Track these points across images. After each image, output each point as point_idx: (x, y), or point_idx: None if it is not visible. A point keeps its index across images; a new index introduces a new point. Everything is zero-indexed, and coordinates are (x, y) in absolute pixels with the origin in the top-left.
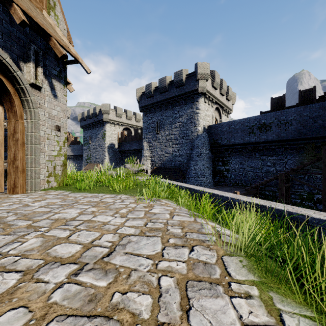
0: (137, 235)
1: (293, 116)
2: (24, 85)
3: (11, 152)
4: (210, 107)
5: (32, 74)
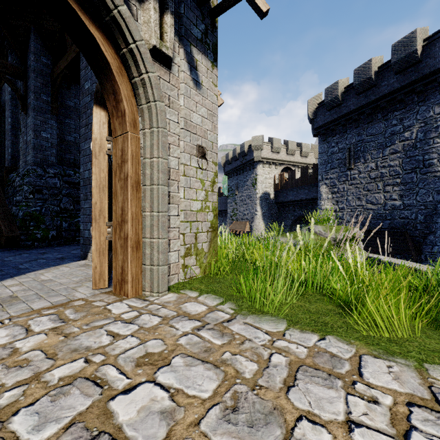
0: None
1: None
2: (135, 42)
3: (118, 204)
4: None
5: (154, 25)
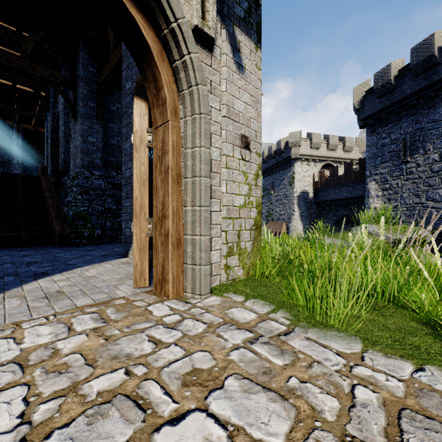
0: None
1: None
2: (177, 20)
3: (158, 199)
4: None
5: (195, 3)
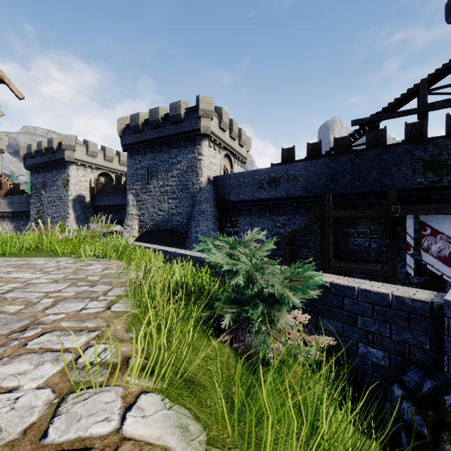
0: (47, 283)
1: (301, 172)
2: None
3: None
4: (217, 153)
5: None
